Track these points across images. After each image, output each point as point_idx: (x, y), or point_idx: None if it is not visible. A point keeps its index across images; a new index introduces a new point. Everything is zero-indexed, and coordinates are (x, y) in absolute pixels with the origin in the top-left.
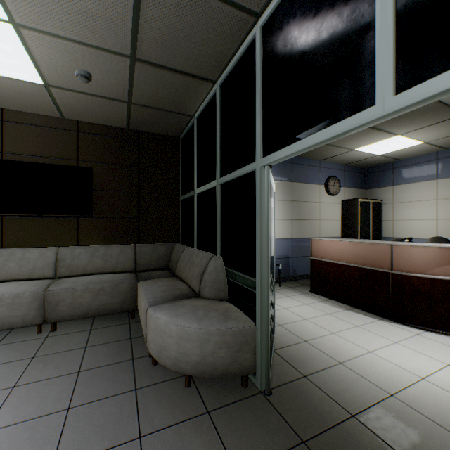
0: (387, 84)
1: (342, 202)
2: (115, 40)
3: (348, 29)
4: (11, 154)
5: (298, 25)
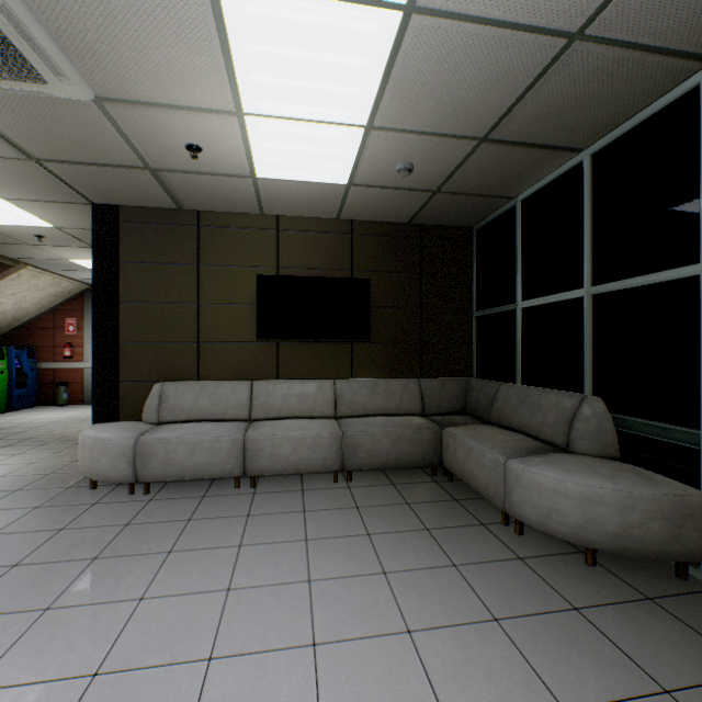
0: None
1: None
2: (476, 124)
3: None
4: (286, 268)
5: None
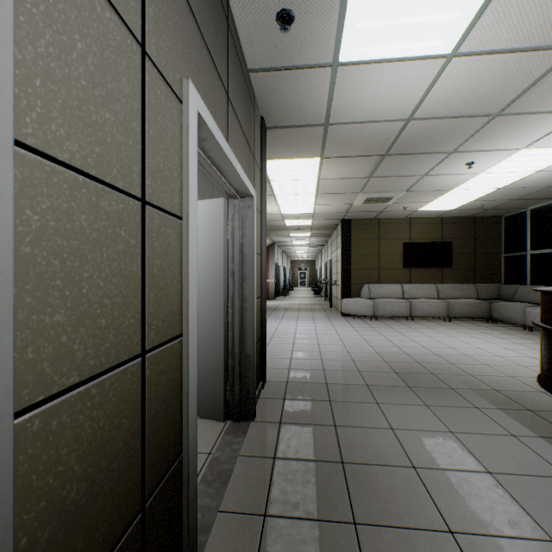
0: None
1: None
2: (513, 198)
3: None
4: (413, 239)
5: None
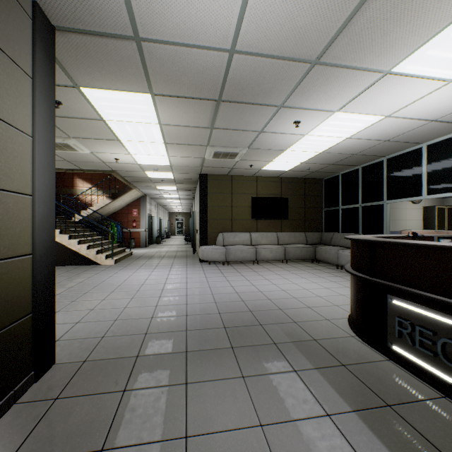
0: (424, 193)
1: (423, 208)
2: (330, 162)
3: (416, 176)
4: (259, 194)
5: (401, 167)
